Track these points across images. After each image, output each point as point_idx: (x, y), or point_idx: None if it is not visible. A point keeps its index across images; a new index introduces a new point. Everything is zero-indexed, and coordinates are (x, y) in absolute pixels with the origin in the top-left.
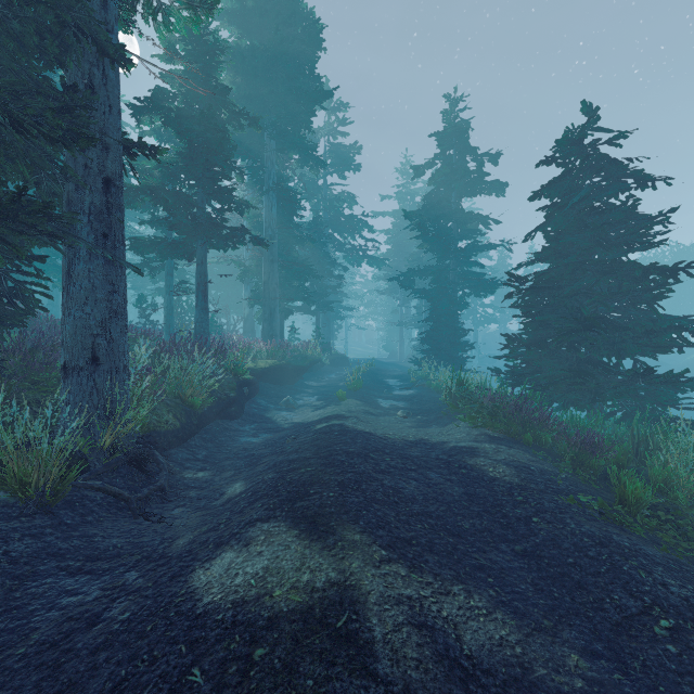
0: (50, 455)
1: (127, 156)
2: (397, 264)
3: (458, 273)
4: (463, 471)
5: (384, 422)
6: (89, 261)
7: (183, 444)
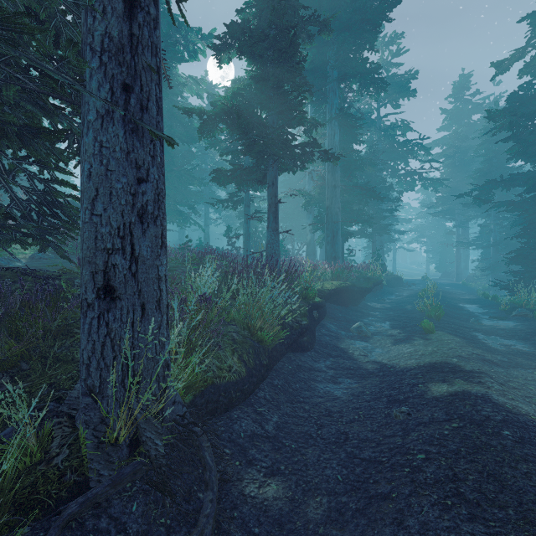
0: (11, 472)
1: None
2: (453, 185)
3: None
4: None
5: (529, 383)
6: (101, 130)
7: (250, 396)
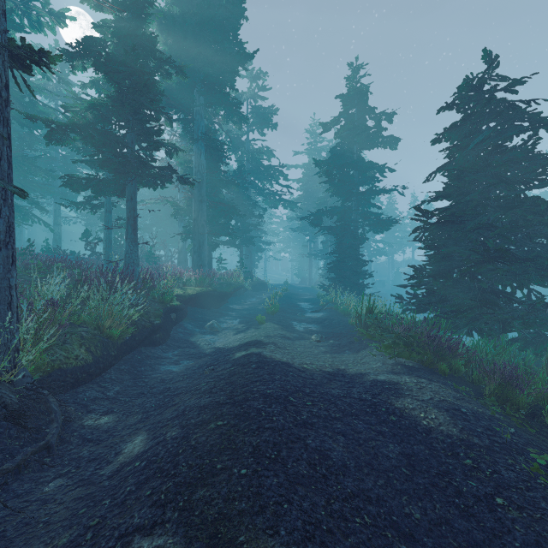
0: None
1: (14, 64)
2: (307, 206)
3: (359, 213)
4: (393, 418)
5: (300, 347)
6: None
7: (96, 378)
